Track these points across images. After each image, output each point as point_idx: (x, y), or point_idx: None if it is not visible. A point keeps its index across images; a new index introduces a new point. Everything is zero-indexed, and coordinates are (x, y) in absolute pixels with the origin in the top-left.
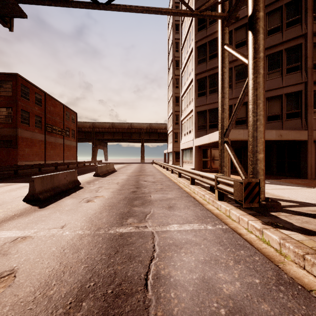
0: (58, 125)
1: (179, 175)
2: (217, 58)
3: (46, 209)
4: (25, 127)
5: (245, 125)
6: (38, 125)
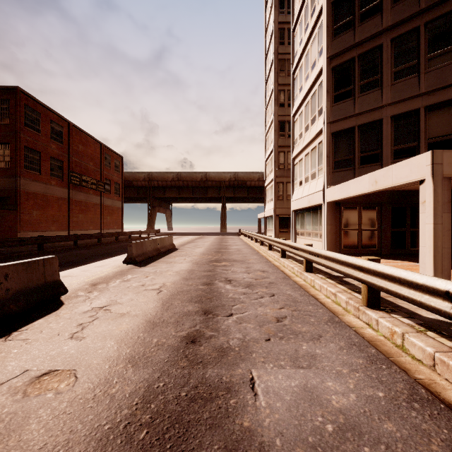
0: (92, 174)
1: (307, 265)
2: (381, 14)
3: None
4: (32, 176)
5: None
6: (56, 174)
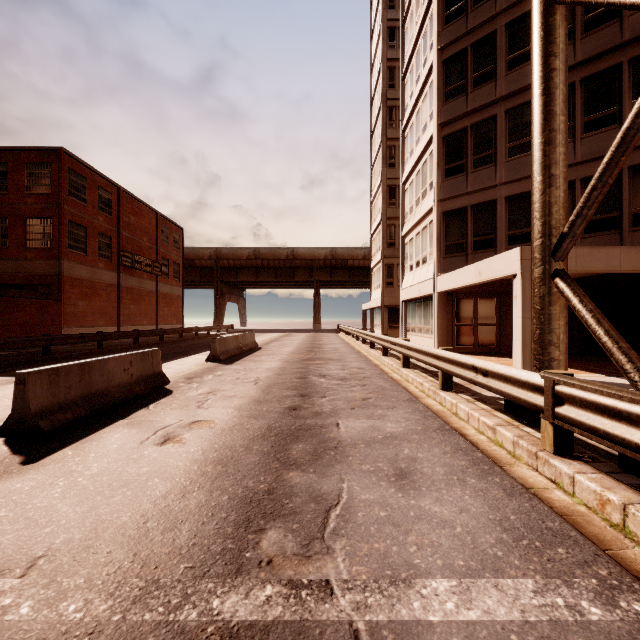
0: (146, 253)
1: (405, 361)
2: (495, 81)
3: (36, 469)
4: (78, 257)
5: None
6: (104, 254)
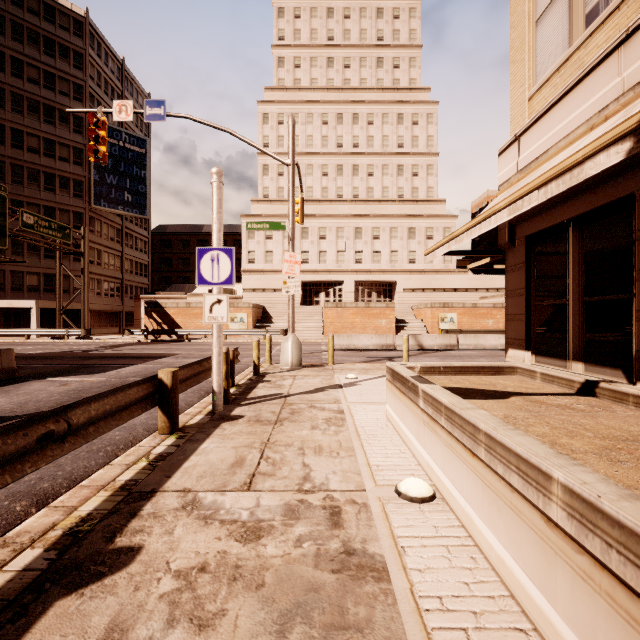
0: None
1: None
2: None
3: None
4: None
5: (39, 293)
6: None
